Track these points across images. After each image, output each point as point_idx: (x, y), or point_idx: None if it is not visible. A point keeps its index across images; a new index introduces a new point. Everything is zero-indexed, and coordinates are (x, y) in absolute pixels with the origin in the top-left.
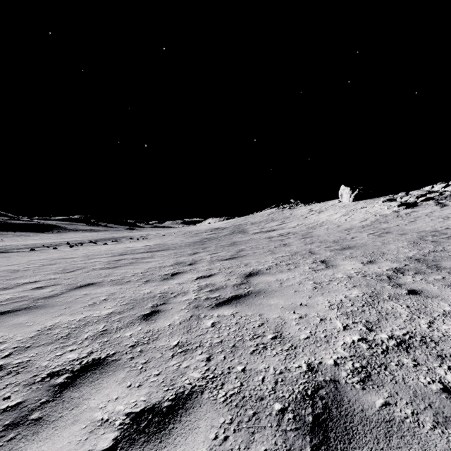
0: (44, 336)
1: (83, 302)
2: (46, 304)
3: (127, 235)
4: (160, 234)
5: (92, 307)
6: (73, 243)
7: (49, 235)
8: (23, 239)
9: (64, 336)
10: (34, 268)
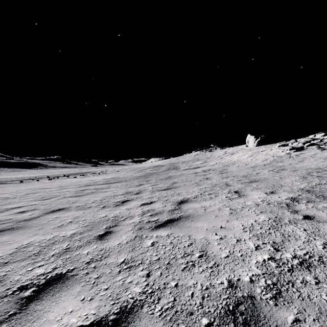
0: (20, 253)
1: (54, 224)
2: (25, 225)
3: (92, 170)
4: (115, 170)
5: (60, 228)
6: (52, 177)
7: (35, 170)
8: (15, 174)
9: (35, 253)
10: (21, 196)
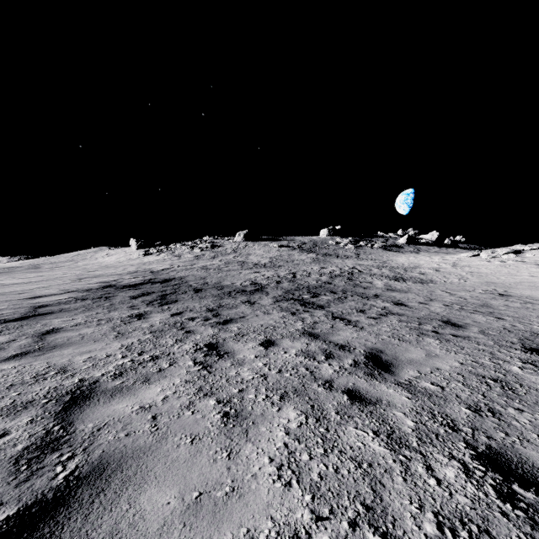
0: None
1: None
2: None
3: None
4: None
5: None
6: None
7: None
8: None
9: None
10: None
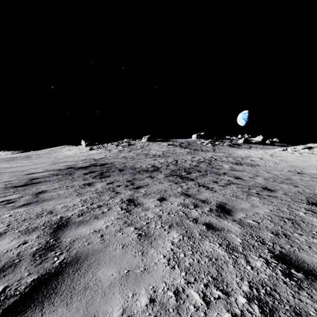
0: None
1: None
2: None
3: None
4: None
5: None
6: None
7: None
8: None
9: None
10: None
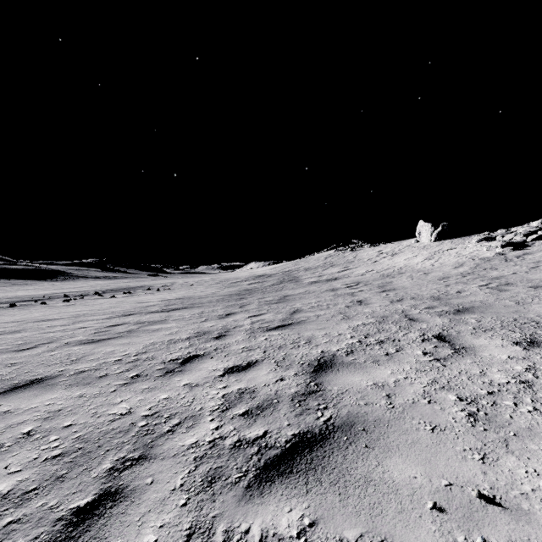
0: None
1: None
2: None
3: (147, 283)
4: (188, 283)
5: None
6: (73, 295)
7: (52, 283)
8: (13, 290)
9: None
10: None
